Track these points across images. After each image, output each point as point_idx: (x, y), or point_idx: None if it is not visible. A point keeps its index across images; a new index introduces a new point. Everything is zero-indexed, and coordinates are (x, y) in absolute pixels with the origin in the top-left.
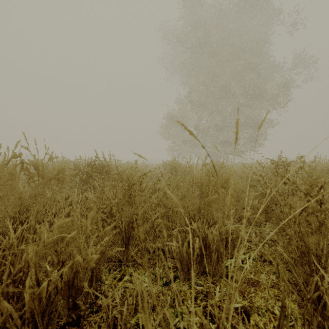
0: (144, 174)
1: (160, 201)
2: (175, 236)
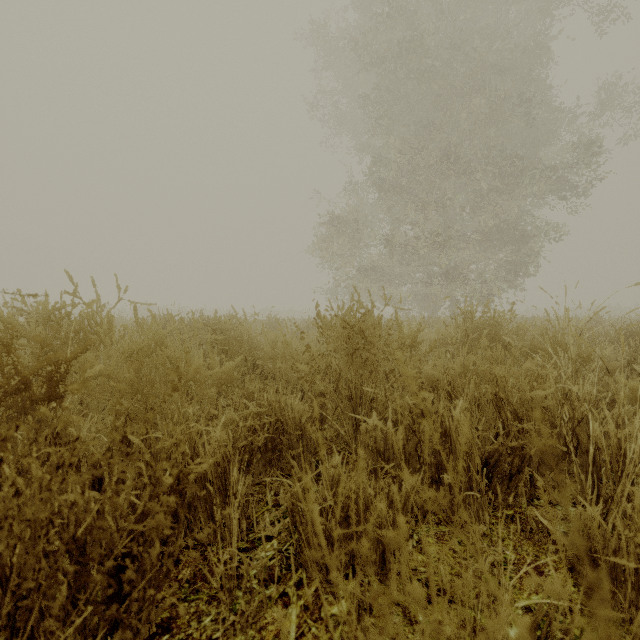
0: None
1: None
2: None
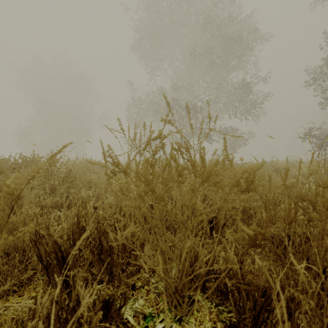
0: None
1: None
2: None
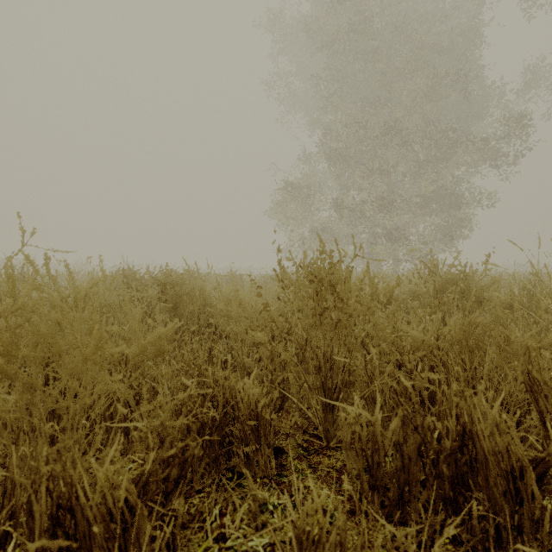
0: None
1: None
2: None
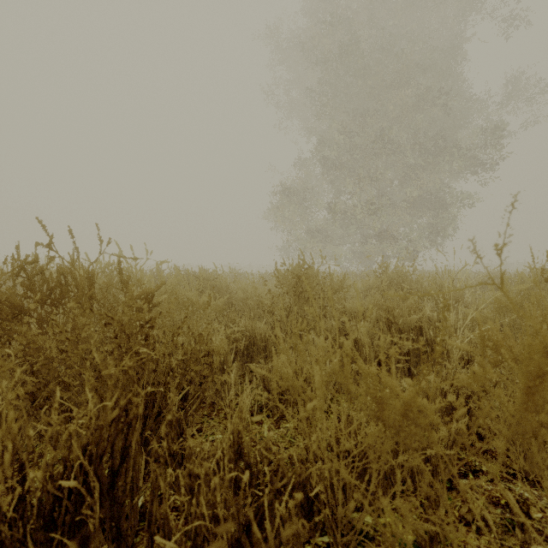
0: None
1: None
2: None
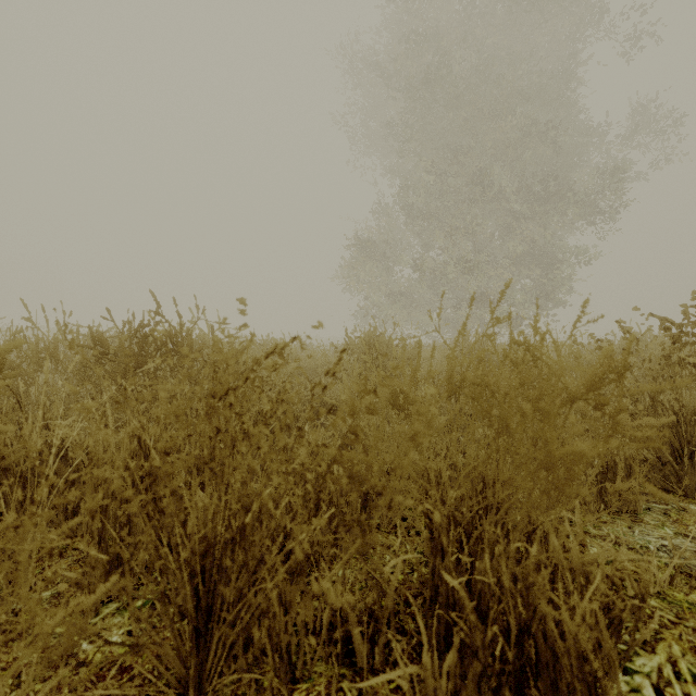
0: (274, 348)
1: (334, 460)
2: (392, 587)
